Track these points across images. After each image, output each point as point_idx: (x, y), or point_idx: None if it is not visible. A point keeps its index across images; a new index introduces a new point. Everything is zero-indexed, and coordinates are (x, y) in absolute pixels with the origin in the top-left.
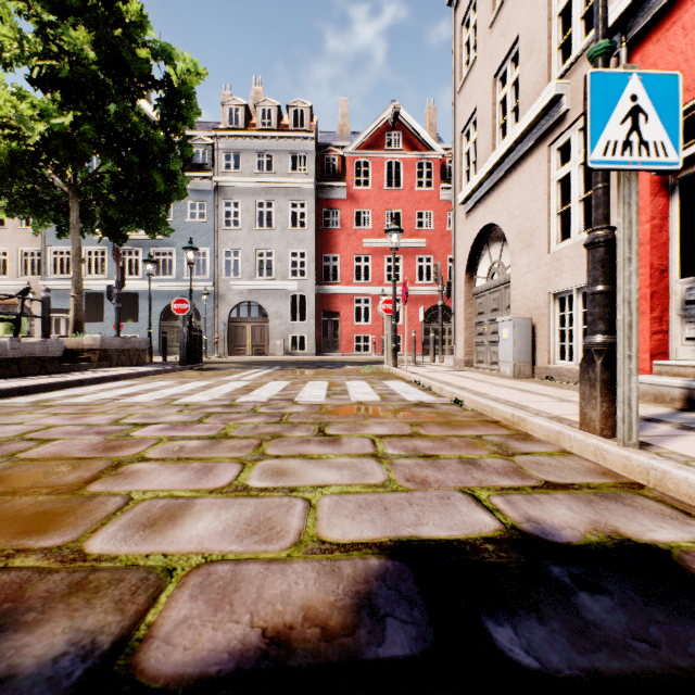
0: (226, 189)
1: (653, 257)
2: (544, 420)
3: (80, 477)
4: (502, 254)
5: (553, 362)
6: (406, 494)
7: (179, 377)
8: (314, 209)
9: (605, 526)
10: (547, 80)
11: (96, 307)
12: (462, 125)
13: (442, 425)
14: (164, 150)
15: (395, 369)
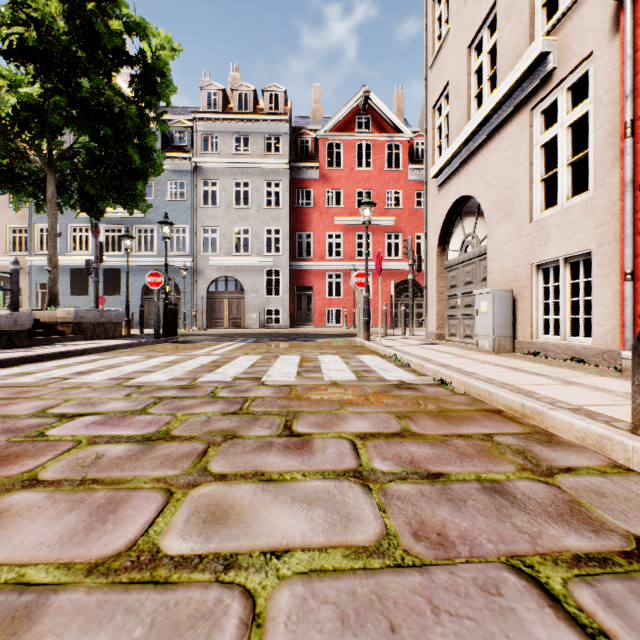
0: (204, 169)
1: None
2: (573, 417)
3: None
4: (476, 226)
5: (536, 336)
6: (421, 577)
7: (149, 351)
8: (288, 188)
9: None
10: (530, 41)
11: (82, 282)
12: (433, 99)
13: (436, 416)
14: (138, 125)
15: (368, 343)
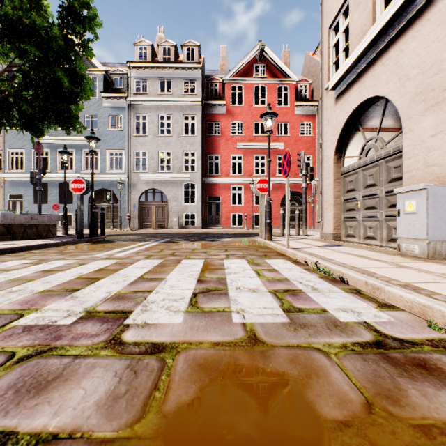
0: (137, 106)
1: None
2: None
3: None
4: (380, 129)
5: None
6: None
7: (55, 252)
8: (201, 120)
9: None
10: None
11: (46, 194)
12: (330, 20)
13: None
14: (62, 46)
15: (272, 244)
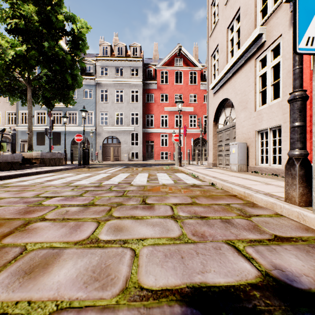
0: (101, 84)
1: (311, 111)
2: (263, 196)
3: (2, 232)
4: (231, 113)
5: (257, 164)
6: (194, 245)
7: (77, 171)
8: (142, 93)
9: None
10: (254, 27)
11: (41, 139)
12: (211, 52)
13: (207, 197)
14: (71, 64)
15: (180, 167)
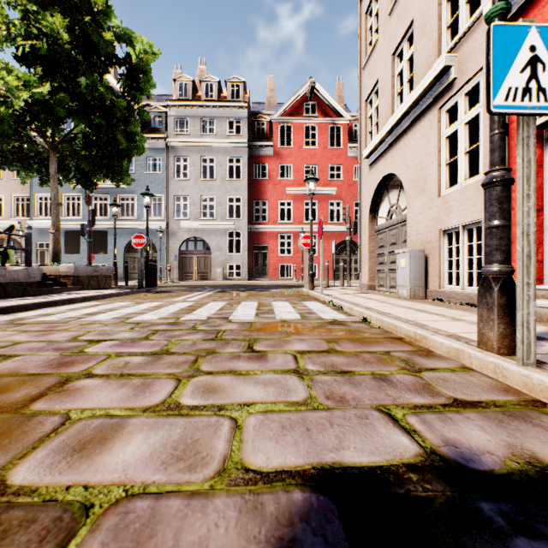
0: (177, 148)
1: None
2: (444, 339)
3: (28, 394)
4: (399, 198)
5: (442, 286)
6: (327, 413)
7: (136, 298)
8: (247, 163)
9: (522, 450)
10: (438, 55)
11: (73, 242)
12: (366, 94)
13: (354, 341)
14: (125, 114)
15: (312, 292)
